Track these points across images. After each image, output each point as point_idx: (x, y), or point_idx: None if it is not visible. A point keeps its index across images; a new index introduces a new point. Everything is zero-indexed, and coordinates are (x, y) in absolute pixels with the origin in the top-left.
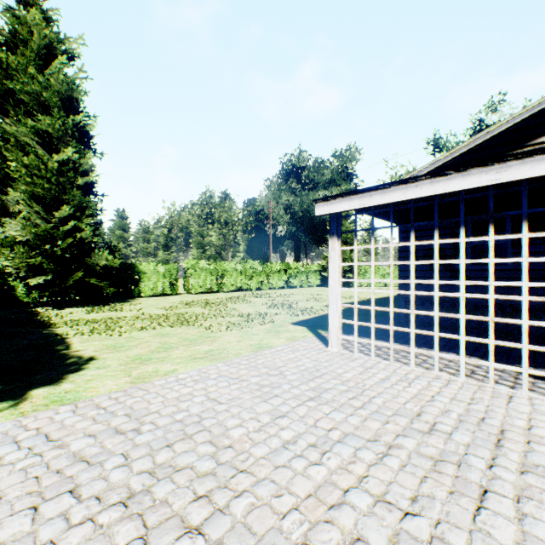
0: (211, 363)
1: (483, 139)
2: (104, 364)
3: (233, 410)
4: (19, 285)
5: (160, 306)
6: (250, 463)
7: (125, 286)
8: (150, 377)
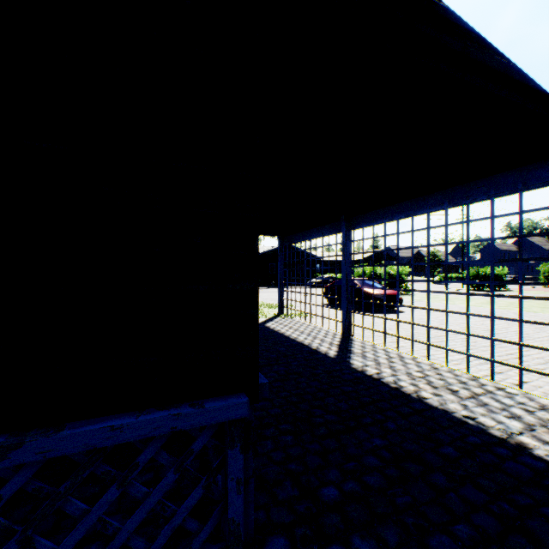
0: None
1: None
2: None
3: None
4: None
5: None
6: None
7: None
8: None
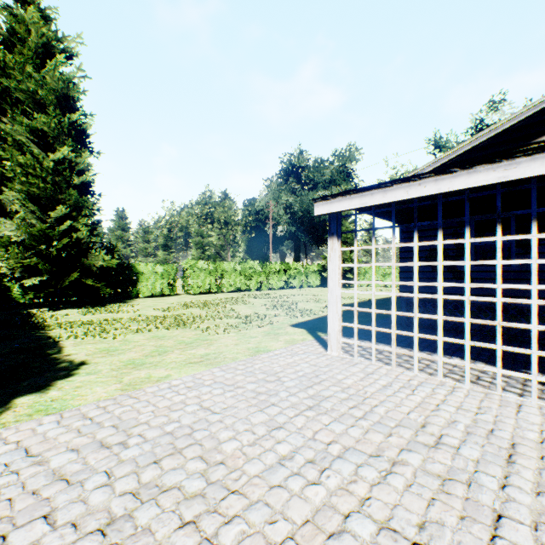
0: (206, 368)
1: (487, 136)
2: (95, 369)
3: (227, 420)
4: (14, 286)
5: (158, 307)
6: (243, 483)
7: (123, 287)
8: (142, 384)
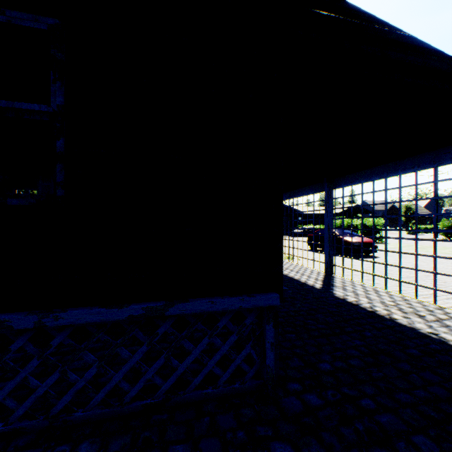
0: None
1: None
2: None
3: None
4: None
5: None
6: None
7: None
8: None
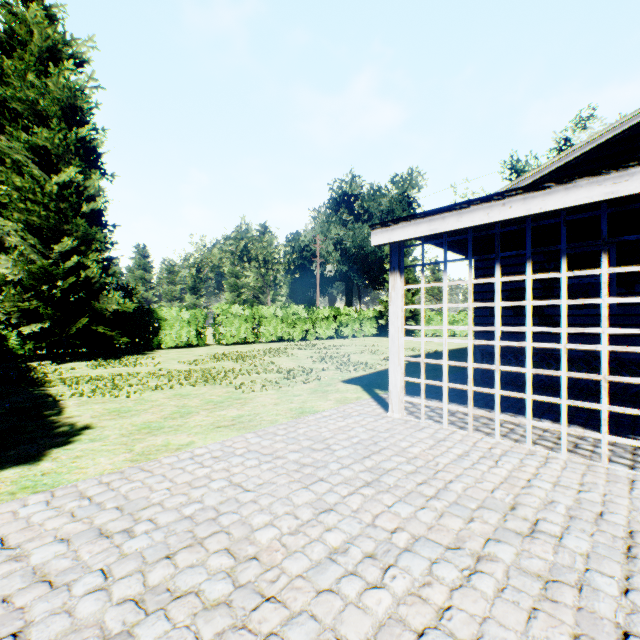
0: (239, 433)
1: (581, 151)
2: (101, 434)
3: (263, 500)
4: (12, 334)
5: (183, 359)
6: (282, 586)
7: (142, 336)
8: (157, 453)
